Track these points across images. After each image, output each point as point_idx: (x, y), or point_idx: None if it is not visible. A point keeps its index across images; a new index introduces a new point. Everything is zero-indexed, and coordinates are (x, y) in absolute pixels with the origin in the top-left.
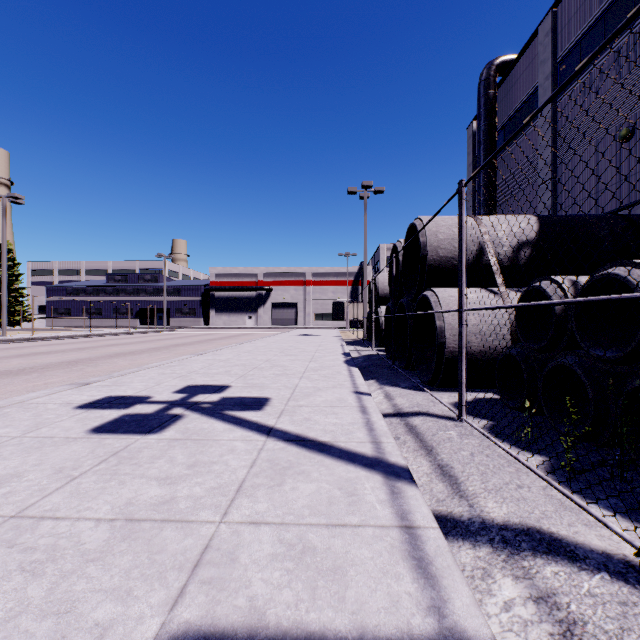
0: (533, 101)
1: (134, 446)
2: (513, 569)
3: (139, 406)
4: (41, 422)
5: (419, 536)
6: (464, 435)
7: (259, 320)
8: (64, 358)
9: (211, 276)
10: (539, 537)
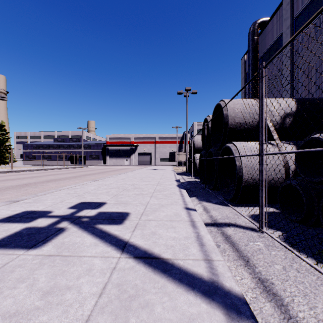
0: (279, 41)
1: (11, 264)
2: None
3: (39, 220)
4: None
5: None
6: (269, 246)
7: (131, 161)
8: (21, 182)
9: (107, 139)
10: None
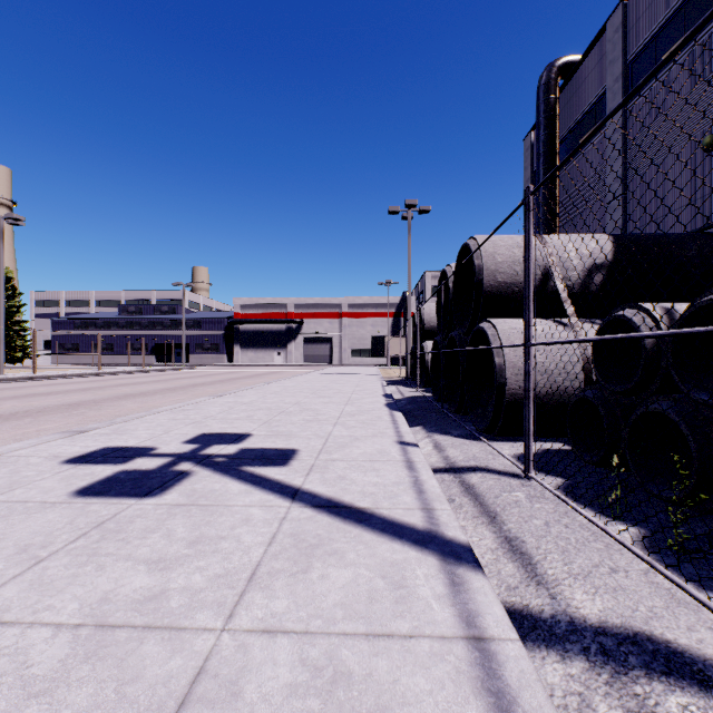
0: (600, 107)
1: (125, 514)
2: (622, 697)
3: (140, 460)
4: (17, 481)
5: (494, 654)
6: (534, 497)
7: (289, 357)
8: (65, 400)
9: (235, 307)
10: (652, 648)
